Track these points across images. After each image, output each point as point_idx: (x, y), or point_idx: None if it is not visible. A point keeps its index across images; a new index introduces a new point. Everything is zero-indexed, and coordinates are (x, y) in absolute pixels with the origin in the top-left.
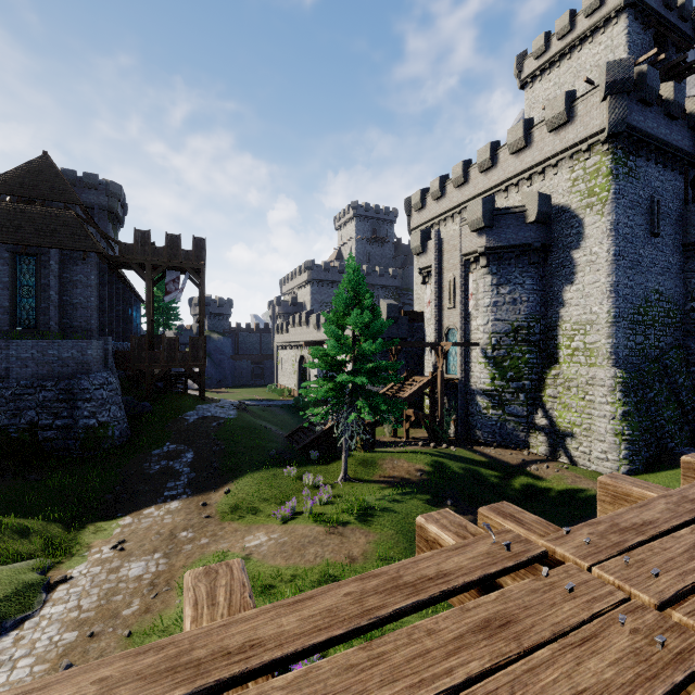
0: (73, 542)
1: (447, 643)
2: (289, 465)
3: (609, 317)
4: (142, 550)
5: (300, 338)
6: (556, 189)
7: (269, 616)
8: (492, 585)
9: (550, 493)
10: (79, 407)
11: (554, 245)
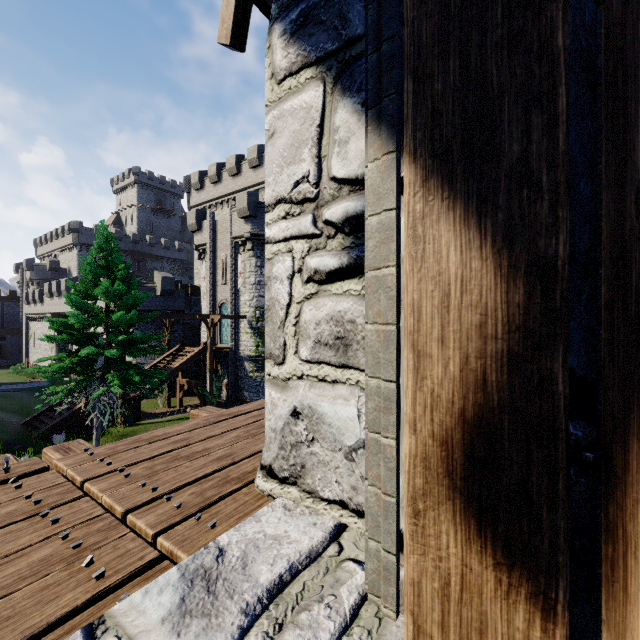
0: None
1: None
2: (19, 456)
3: None
4: None
5: (59, 309)
6: None
7: None
8: None
9: None
10: None
11: None
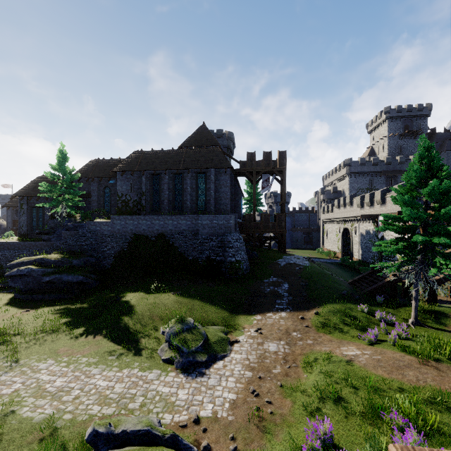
0: (234, 322)
1: None
2: (359, 303)
3: None
4: (272, 336)
5: (343, 215)
6: None
7: None
8: None
9: None
10: (227, 251)
11: None
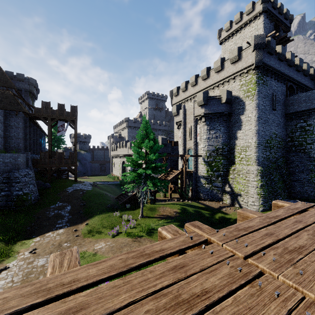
0: (10, 250)
1: (157, 275)
2: (116, 211)
3: (255, 144)
4: (45, 252)
5: (122, 153)
6: (234, 89)
7: (84, 269)
8: (184, 254)
9: (230, 220)
10: (14, 186)
11: (233, 113)
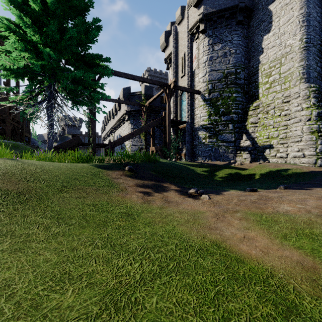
0: None
1: None
2: None
3: (302, 43)
4: None
5: (108, 129)
6: None
7: None
8: None
9: (252, 175)
10: None
11: (255, 10)
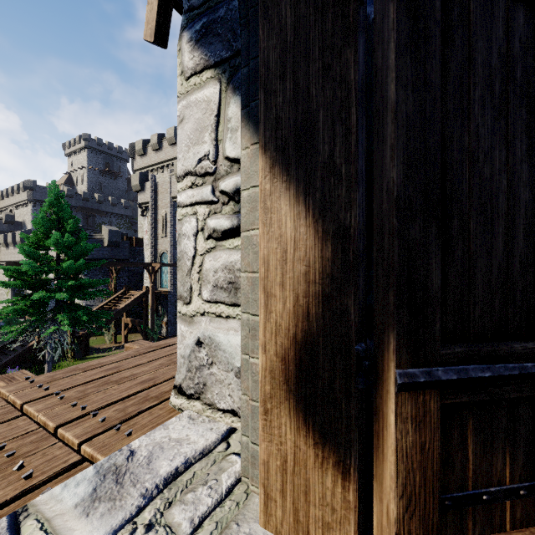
0: None
1: None
2: None
3: None
4: None
5: (14, 257)
6: None
7: None
8: None
9: None
10: None
11: None
